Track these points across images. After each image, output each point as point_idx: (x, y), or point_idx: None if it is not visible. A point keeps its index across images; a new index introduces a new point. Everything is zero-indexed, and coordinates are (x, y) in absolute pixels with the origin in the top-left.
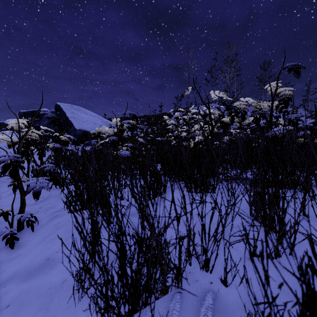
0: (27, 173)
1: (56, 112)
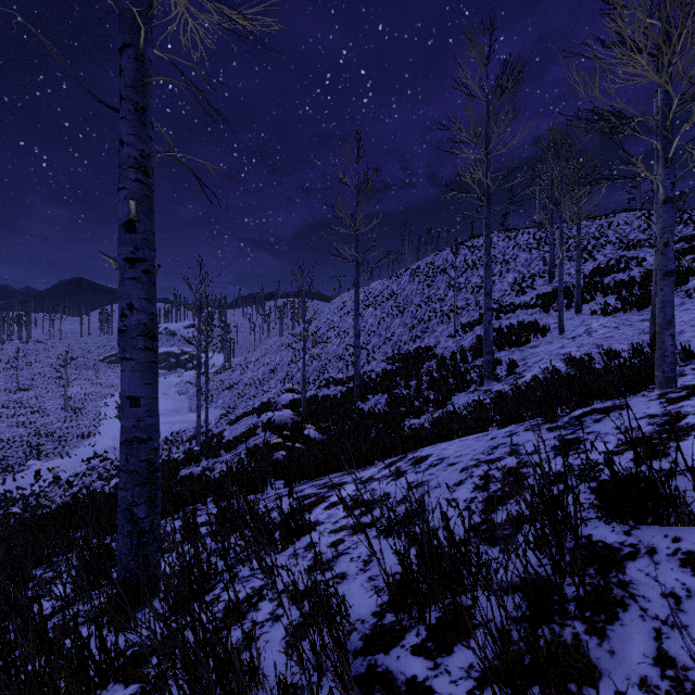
0: None
1: None
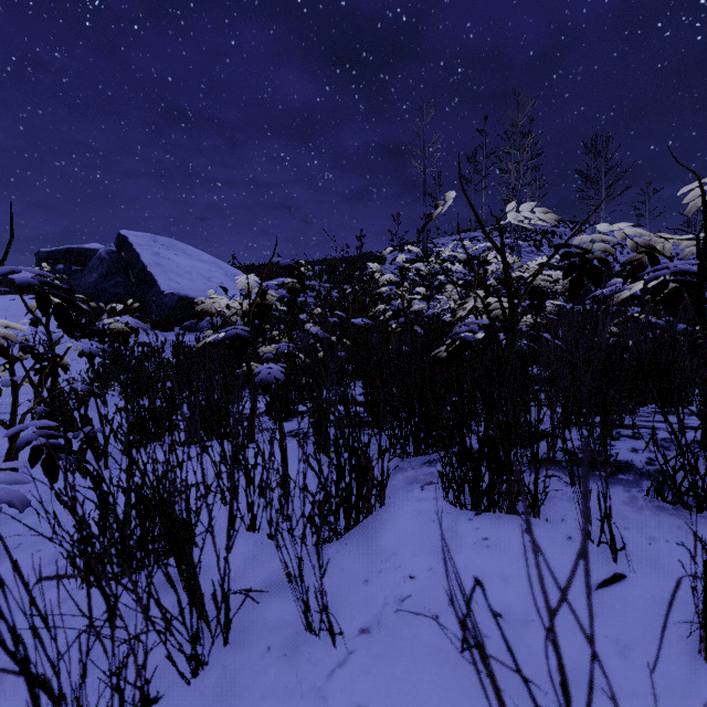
0: (10, 421)
1: (118, 253)
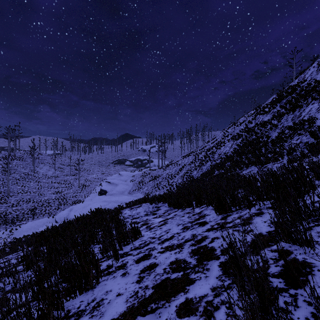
0: None
1: None
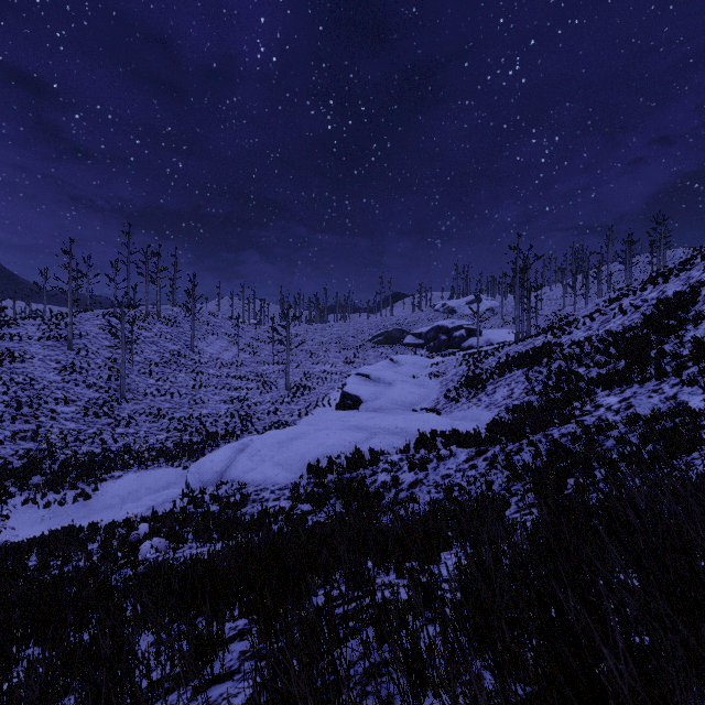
0: None
1: None
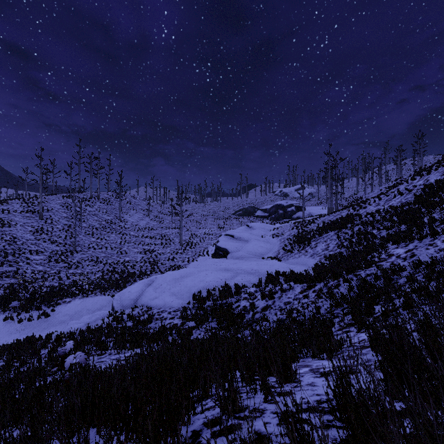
0: None
1: None
